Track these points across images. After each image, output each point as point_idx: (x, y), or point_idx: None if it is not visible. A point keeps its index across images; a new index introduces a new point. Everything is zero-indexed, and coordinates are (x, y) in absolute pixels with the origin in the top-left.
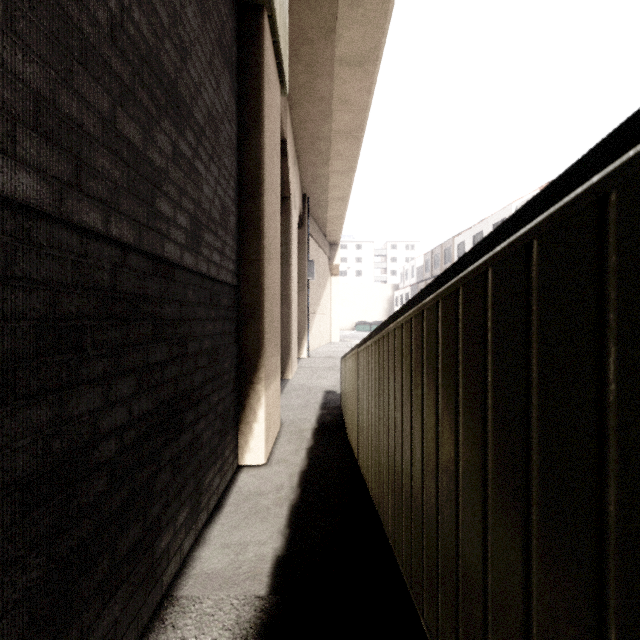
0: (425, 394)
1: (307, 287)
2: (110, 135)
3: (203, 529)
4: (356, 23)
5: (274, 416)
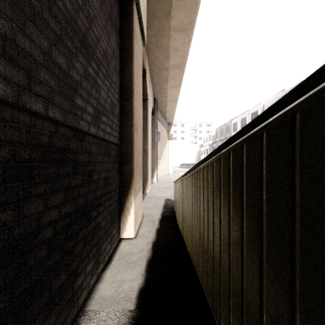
0: (222, 204)
1: (156, 145)
2: (48, 61)
3: (101, 273)
4: (181, 9)
5: (139, 212)
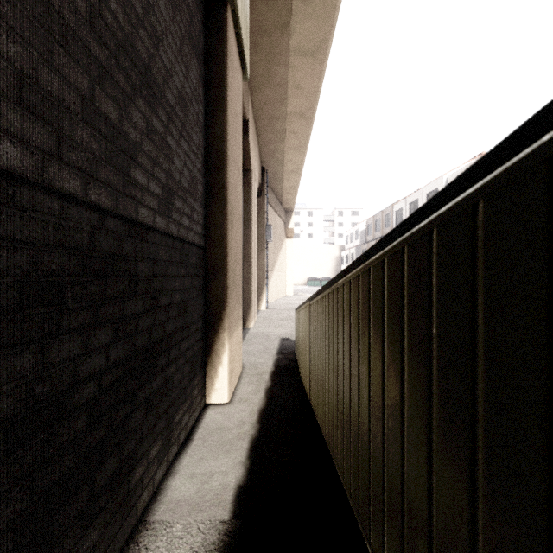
0: (372, 343)
1: (265, 248)
2: (89, 111)
3: (174, 460)
4: (308, 18)
5: (237, 360)
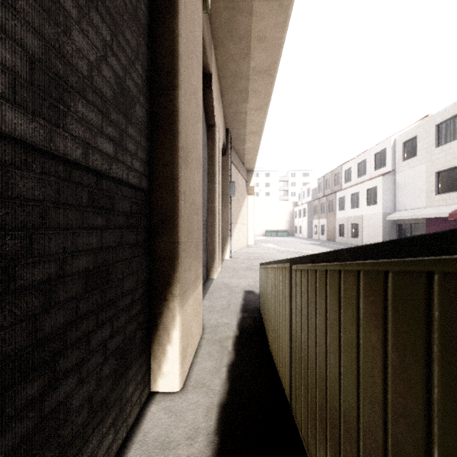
0: None
1: (229, 202)
2: None
3: None
4: None
5: (194, 327)
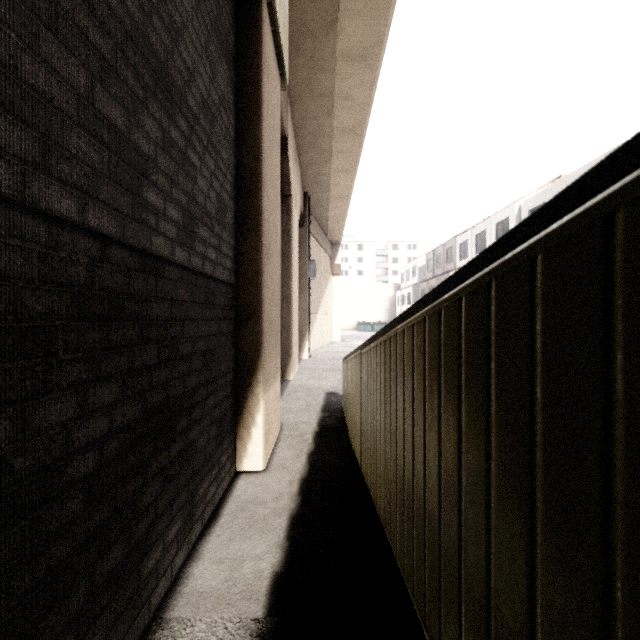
0: (443, 406)
1: (308, 287)
2: (87, 114)
3: (197, 541)
4: (358, 15)
5: (274, 419)
